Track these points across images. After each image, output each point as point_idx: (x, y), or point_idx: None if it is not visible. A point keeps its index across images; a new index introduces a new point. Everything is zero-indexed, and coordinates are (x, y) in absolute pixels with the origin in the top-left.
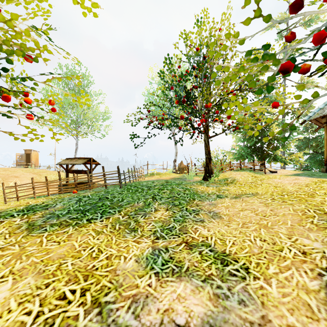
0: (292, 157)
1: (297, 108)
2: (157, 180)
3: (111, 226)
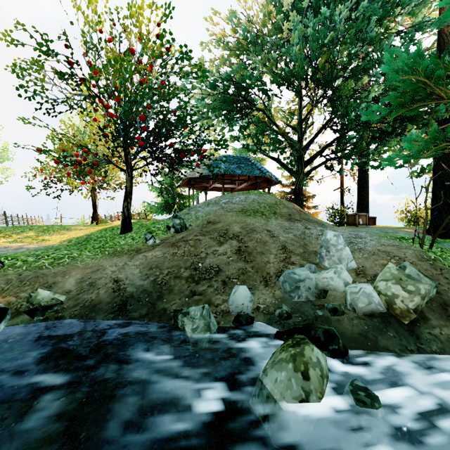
0: None
1: None
2: None
3: None
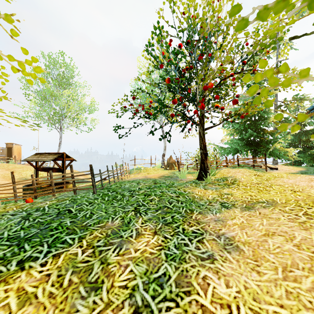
0: (285, 151)
1: (290, 100)
2: (143, 179)
3: (56, 278)
